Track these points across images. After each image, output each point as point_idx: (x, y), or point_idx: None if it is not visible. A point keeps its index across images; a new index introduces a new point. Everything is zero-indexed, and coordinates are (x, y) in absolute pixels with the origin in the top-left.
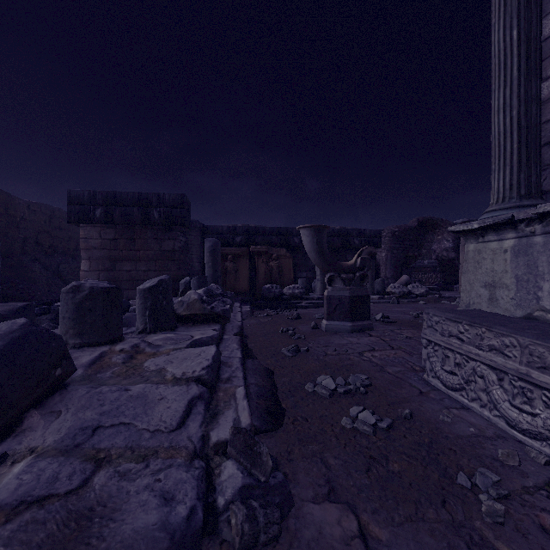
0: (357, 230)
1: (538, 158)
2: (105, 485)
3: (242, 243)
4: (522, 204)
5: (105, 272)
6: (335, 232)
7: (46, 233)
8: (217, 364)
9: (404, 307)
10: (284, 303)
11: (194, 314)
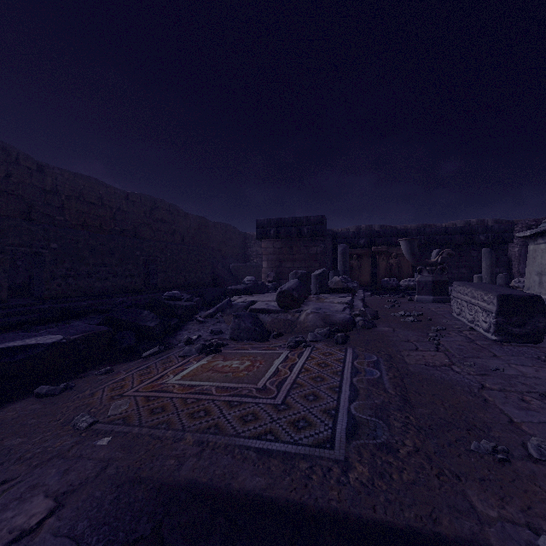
0: (482, 227)
1: None
2: (329, 313)
3: (365, 245)
4: None
5: (275, 269)
6: (457, 230)
7: (223, 243)
8: (352, 303)
9: None
10: (399, 293)
11: (338, 288)
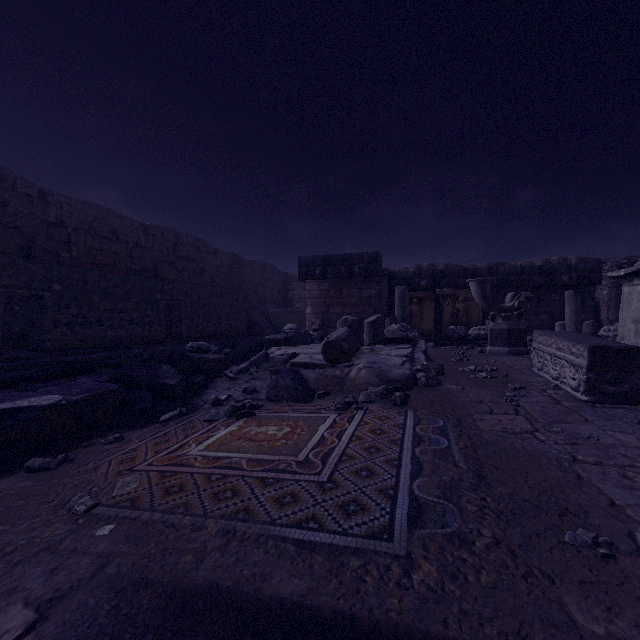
0: (565, 266)
1: None
2: (385, 368)
3: (427, 287)
4: None
5: (321, 315)
6: (535, 269)
7: (260, 284)
8: (413, 356)
9: None
10: (468, 343)
11: (396, 337)
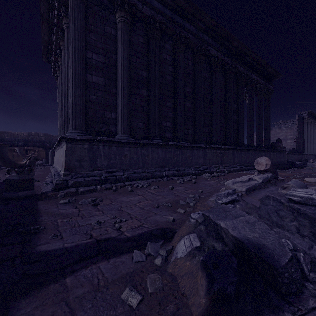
0: None
1: None
2: None
3: (22, 145)
4: None
5: None
6: None
7: None
8: None
9: None
10: None
11: None
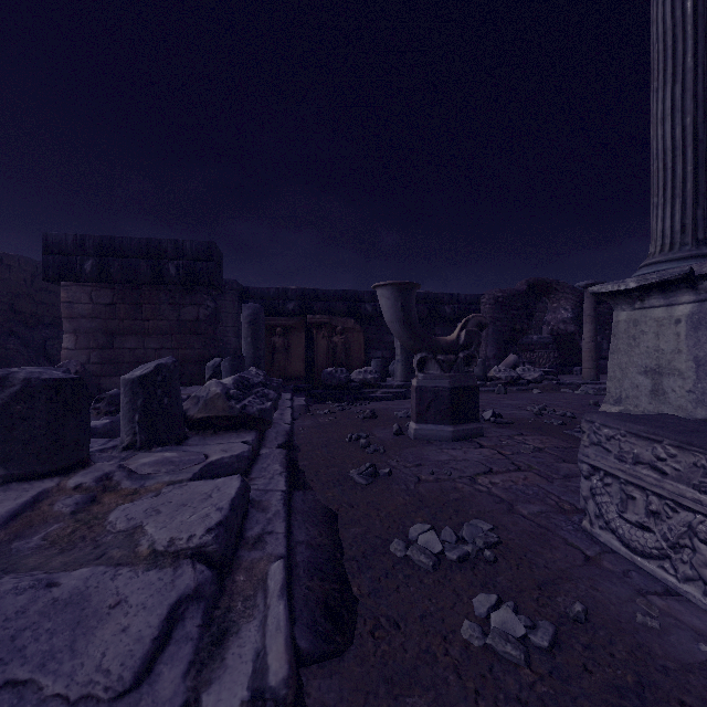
0: (448, 295)
1: None
2: None
3: (296, 311)
4: (700, 253)
5: (98, 351)
6: (420, 297)
7: (27, 296)
8: (241, 511)
9: (516, 398)
10: (352, 393)
11: (215, 416)
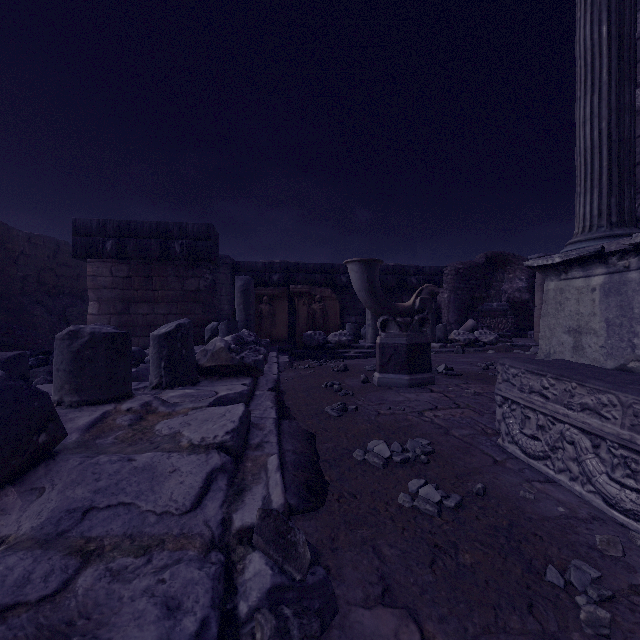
0: (414, 267)
1: (632, 179)
2: (91, 589)
3: (280, 282)
4: (613, 234)
5: (117, 316)
6: (389, 269)
7: (50, 270)
8: (246, 427)
9: (470, 357)
10: (328, 353)
11: (220, 365)
